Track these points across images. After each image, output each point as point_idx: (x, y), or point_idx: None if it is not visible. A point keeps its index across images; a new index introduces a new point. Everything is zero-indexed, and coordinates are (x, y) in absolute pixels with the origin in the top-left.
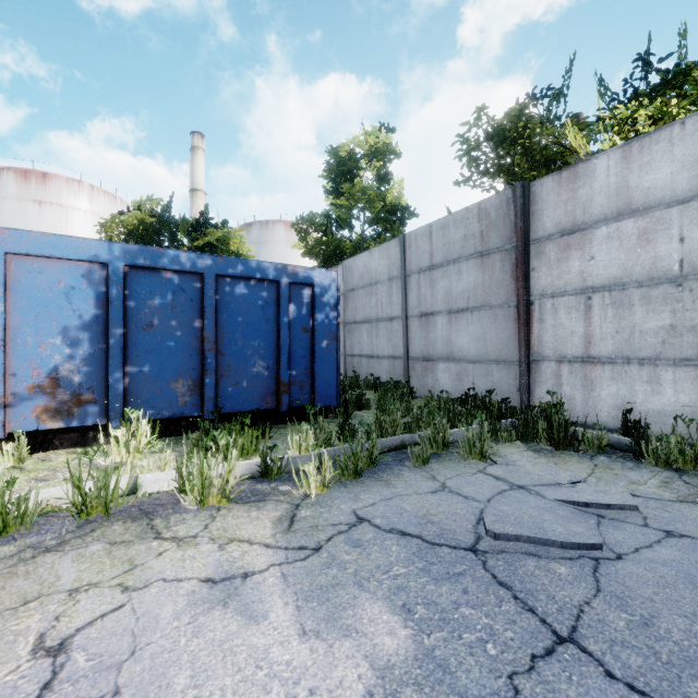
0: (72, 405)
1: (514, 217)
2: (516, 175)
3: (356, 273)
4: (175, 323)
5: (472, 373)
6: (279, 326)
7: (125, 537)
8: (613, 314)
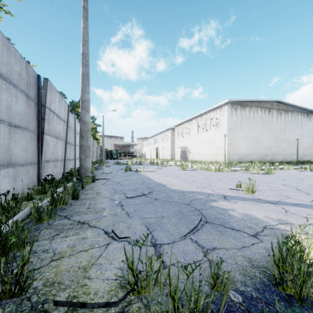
0: None
1: None
2: None
3: None
4: None
5: None
6: None
7: None
8: None
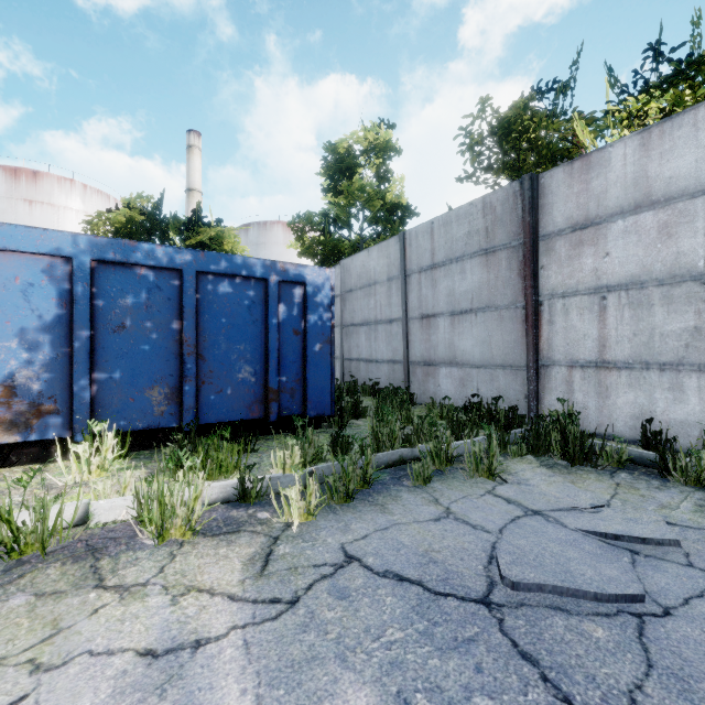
0: (30, 416)
1: (521, 211)
2: (521, 171)
3: (354, 273)
4: (150, 324)
5: (476, 379)
6: (268, 328)
7: (59, 585)
8: (630, 315)
